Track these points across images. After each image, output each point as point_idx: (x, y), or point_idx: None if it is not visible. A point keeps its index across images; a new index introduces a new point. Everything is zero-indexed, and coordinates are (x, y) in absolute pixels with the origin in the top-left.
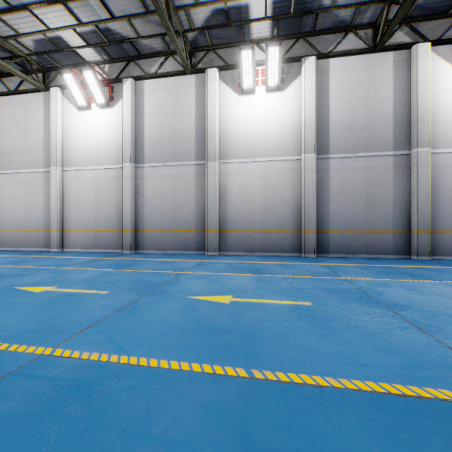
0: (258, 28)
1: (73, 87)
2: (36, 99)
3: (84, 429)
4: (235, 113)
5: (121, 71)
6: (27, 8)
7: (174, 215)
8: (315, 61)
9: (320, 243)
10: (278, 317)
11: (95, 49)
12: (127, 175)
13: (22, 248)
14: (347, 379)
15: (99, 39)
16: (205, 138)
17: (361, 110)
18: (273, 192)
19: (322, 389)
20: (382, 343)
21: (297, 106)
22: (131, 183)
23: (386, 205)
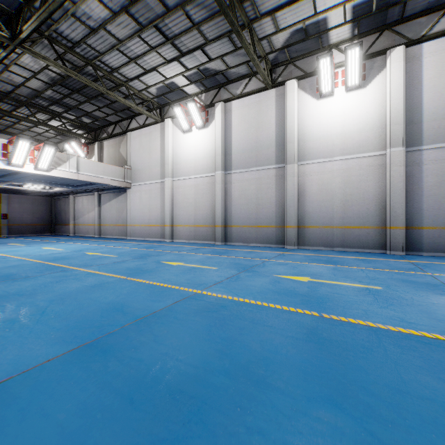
0: (337, 33)
1: (181, 117)
2: (155, 129)
3: (232, 318)
4: (313, 117)
5: (214, 97)
6: (155, 69)
7: (257, 213)
8: (403, 51)
9: (410, 240)
10: (347, 293)
11: (196, 84)
12: (219, 181)
13: (147, 239)
14: (392, 326)
15: (199, 77)
16: (285, 143)
17: None
18: (354, 189)
19: (370, 327)
20: (438, 316)
21: (381, 101)
22: (221, 187)
23: None
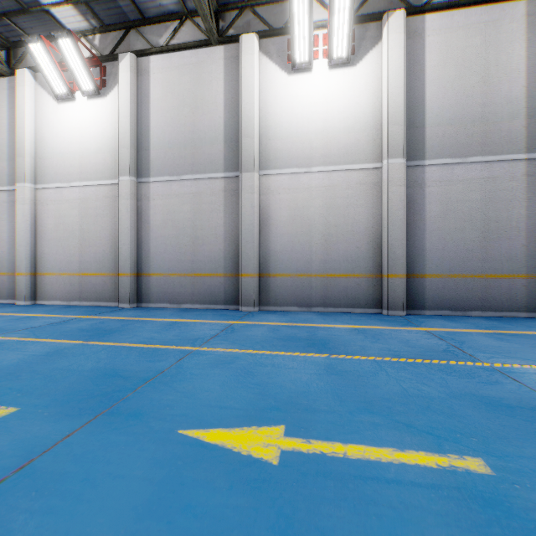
0: None
1: (46, 66)
2: None
3: None
4: (283, 100)
5: (118, 44)
6: None
7: (194, 252)
8: (404, 19)
9: (411, 293)
10: None
11: (78, 8)
12: (125, 194)
13: None
14: None
15: None
16: (239, 137)
17: (474, 92)
18: (340, 217)
19: None
20: None
21: (376, 89)
22: (130, 205)
23: (514, 235)
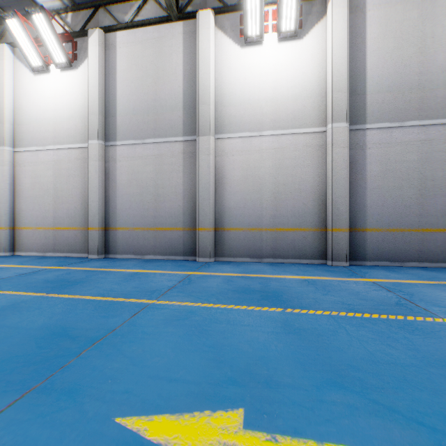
0: None
1: (22, 40)
2: None
3: None
4: (236, 71)
5: (88, 21)
6: None
7: (156, 209)
8: None
9: (353, 246)
10: None
11: None
12: (94, 156)
13: None
14: None
15: None
16: (196, 104)
17: (411, 61)
18: (288, 177)
19: None
20: None
21: (321, 60)
22: (98, 166)
23: None
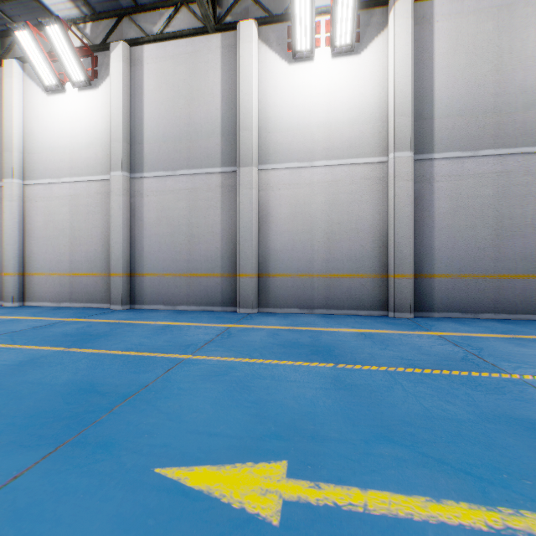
0: None
1: (34, 55)
2: None
3: None
4: (283, 91)
5: (110, 33)
6: None
7: (189, 251)
8: (411, 3)
9: (418, 295)
10: None
11: None
12: (117, 190)
13: None
14: None
15: None
16: (237, 130)
17: (486, 81)
18: (343, 214)
19: None
20: None
21: (382, 78)
22: (122, 202)
23: (529, 233)
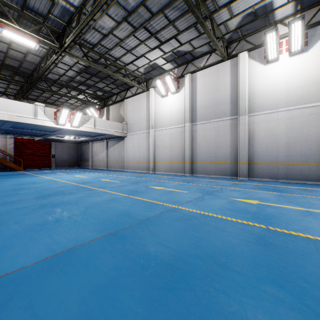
0: (282, 11)
1: (160, 87)
2: (143, 96)
3: (201, 225)
4: (261, 78)
5: (184, 70)
6: (143, 55)
7: (215, 153)
8: None
9: None
10: (290, 213)
11: (171, 63)
12: (187, 130)
13: (137, 171)
14: None
15: (173, 57)
16: (237, 100)
17: None
18: (296, 133)
19: (308, 238)
20: None
21: None
22: (189, 134)
23: None
